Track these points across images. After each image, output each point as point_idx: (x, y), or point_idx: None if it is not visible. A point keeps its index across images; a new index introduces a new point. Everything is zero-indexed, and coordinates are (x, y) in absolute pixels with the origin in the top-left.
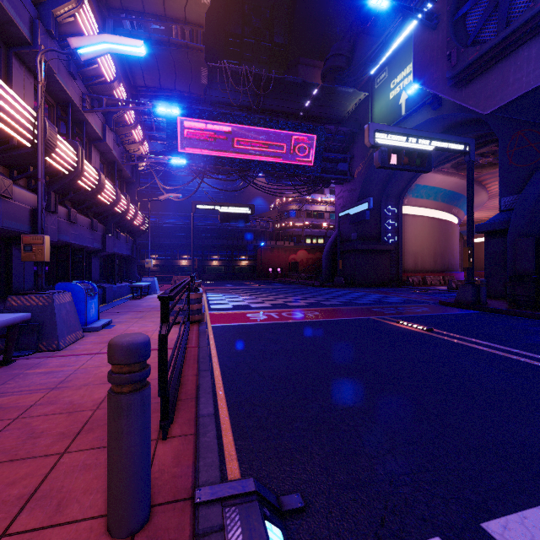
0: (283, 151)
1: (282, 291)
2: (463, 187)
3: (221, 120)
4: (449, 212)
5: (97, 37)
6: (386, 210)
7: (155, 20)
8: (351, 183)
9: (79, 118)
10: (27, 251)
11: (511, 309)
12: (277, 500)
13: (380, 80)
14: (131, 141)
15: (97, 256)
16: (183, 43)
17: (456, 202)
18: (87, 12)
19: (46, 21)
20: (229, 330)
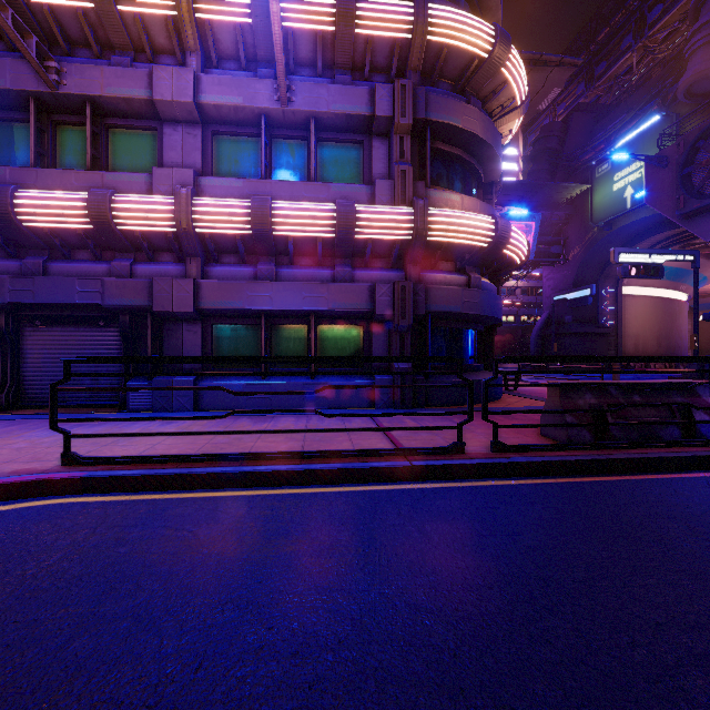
0: None
1: None
2: None
3: None
4: (675, 289)
5: None
6: (604, 292)
7: None
8: (564, 265)
9: None
10: None
11: None
12: None
13: (601, 170)
14: None
15: None
16: None
17: (685, 279)
18: None
19: None
20: None
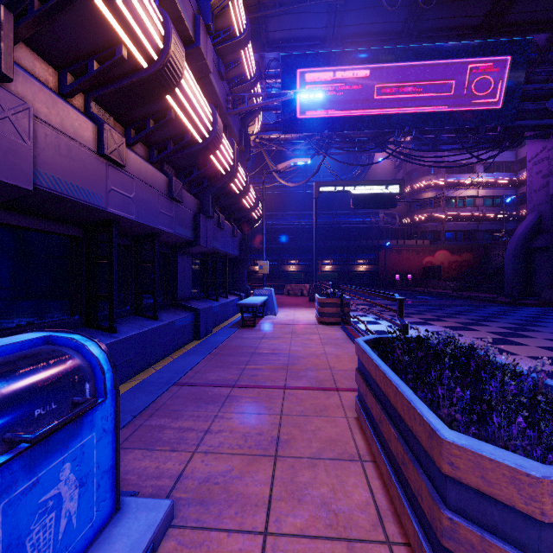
0: (451, 93)
1: (467, 313)
2: None
3: (355, 61)
4: None
5: None
6: None
7: None
8: None
9: None
10: None
11: None
12: None
13: None
14: (239, 80)
15: (188, 254)
16: None
17: None
18: None
19: None
20: None
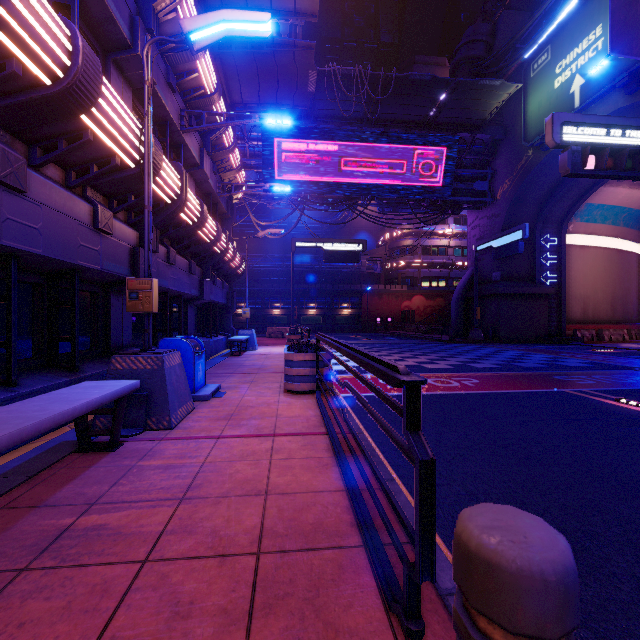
0: (403, 171)
1: (404, 348)
2: None
3: (326, 138)
4: (634, 240)
5: (214, 15)
6: (543, 240)
7: None
8: (492, 207)
9: (177, 140)
10: (133, 298)
11: None
12: None
13: (538, 65)
14: (227, 168)
15: (193, 304)
16: (290, 41)
17: None
18: (190, 4)
19: (147, 18)
20: (369, 403)
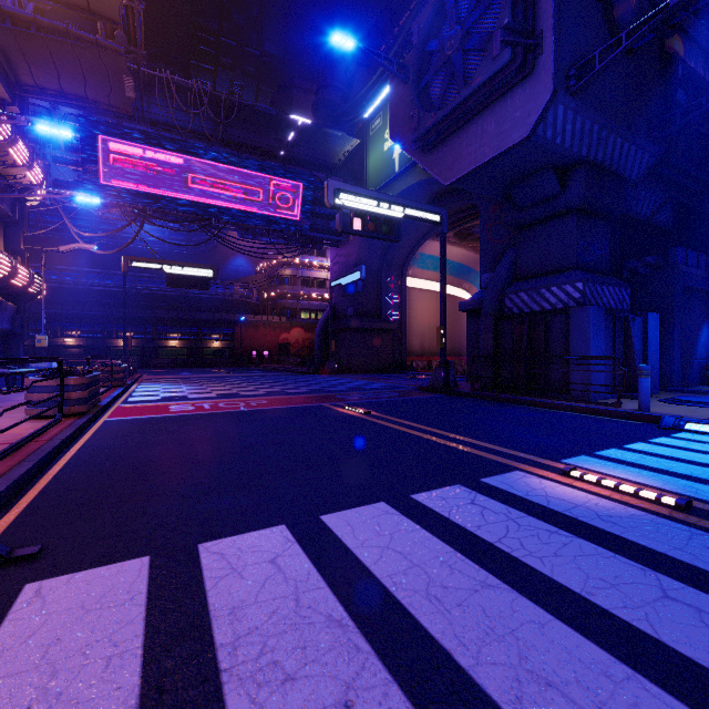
0: (259, 199)
1: (251, 379)
2: (472, 260)
3: (168, 147)
4: (459, 287)
5: None
6: (388, 281)
7: (40, 0)
8: (347, 246)
9: None
10: None
11: (472, 391)
12: (8, 551)
13: (375, 126)
14: (8, 163)
15: None
16: (90, 38)
17: (467, 277)
18: None
19: None
20: (125, 423)
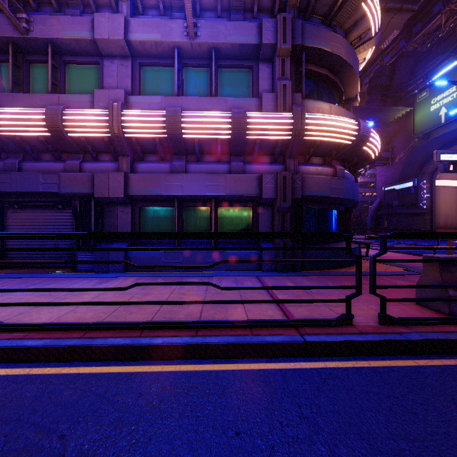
0: None
1: None
2: None
3: None
4: None
5: None
6: (422, 184)
7: None
8: (392, 165)
9: None
10: None
11: None
12: None
13: (421, 97)
14: None
15: None
16: None
17: None
18: None
19: None
20: None
